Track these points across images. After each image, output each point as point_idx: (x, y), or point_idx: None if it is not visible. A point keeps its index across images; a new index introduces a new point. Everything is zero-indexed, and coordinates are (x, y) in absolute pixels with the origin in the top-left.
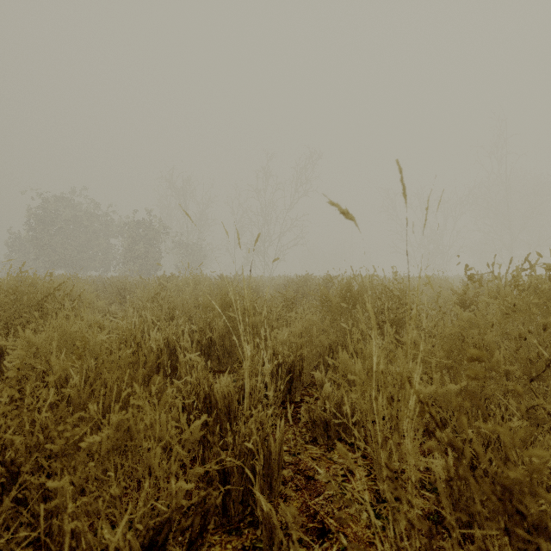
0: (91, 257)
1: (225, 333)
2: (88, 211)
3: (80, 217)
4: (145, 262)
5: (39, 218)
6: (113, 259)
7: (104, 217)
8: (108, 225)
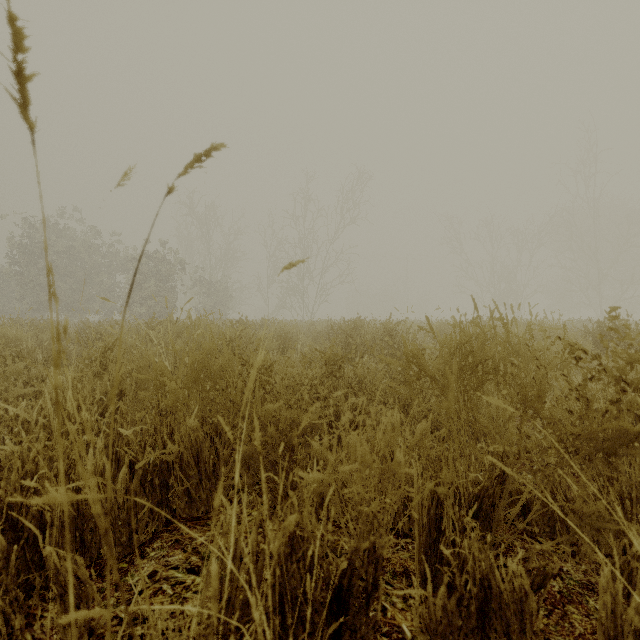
0: (91, 298)
1: (201, 439)
2: (86, 241)
3: (77, 248)
4: (155, 303)
5: (23, 248)
6: (117, 300)
7: (107, 248)
8: (112, 258)
